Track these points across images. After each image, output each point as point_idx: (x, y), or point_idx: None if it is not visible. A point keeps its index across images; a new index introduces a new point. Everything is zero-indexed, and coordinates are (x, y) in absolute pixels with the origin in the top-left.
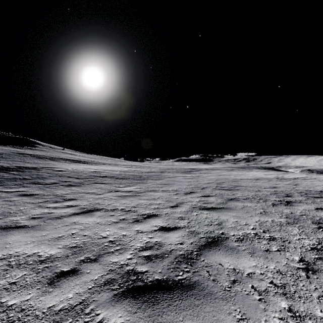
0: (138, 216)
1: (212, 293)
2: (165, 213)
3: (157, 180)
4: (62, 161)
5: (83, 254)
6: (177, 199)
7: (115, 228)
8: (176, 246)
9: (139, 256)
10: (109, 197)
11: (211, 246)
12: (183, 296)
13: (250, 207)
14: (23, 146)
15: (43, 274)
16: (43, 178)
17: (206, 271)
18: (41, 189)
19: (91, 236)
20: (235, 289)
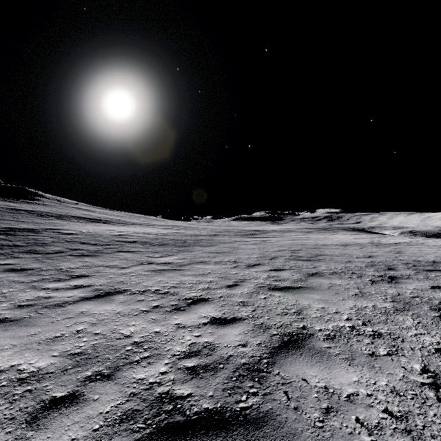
0: (179, 301)
1: (295, 434)
2: (219, 296)
3: (208, 247)
4: (74, 220)
5: (91, 366)
6: (236, 275)
7: (144, 322)
8: (236, 350)
9: (179, 367)
10: (138, 272)
11: (289, 348)
12: (248, 440)
13: (340, 286)
14: (19, 199)
15: (20, 405)
16: (44, 245)
17: (283, 392)
18: (39, 261)
19: (106, 336)
20: (330, 424)
